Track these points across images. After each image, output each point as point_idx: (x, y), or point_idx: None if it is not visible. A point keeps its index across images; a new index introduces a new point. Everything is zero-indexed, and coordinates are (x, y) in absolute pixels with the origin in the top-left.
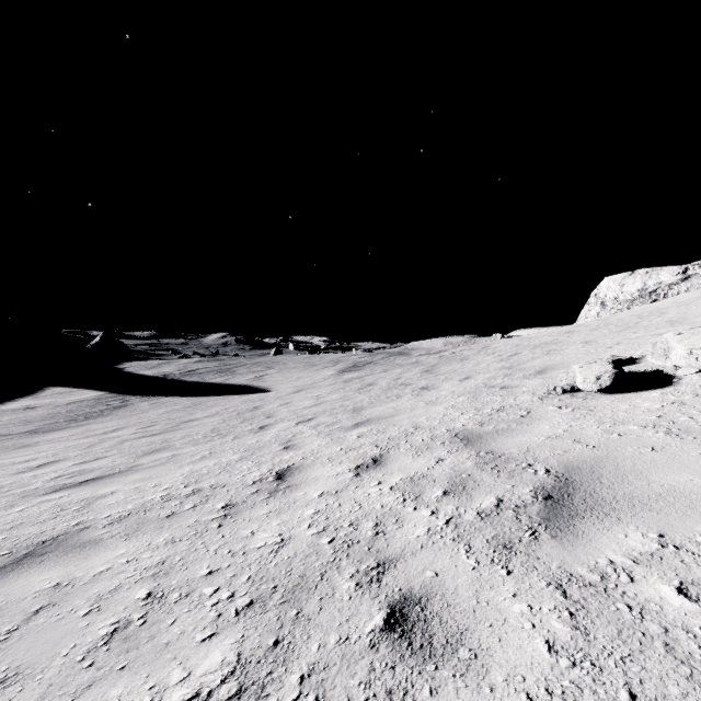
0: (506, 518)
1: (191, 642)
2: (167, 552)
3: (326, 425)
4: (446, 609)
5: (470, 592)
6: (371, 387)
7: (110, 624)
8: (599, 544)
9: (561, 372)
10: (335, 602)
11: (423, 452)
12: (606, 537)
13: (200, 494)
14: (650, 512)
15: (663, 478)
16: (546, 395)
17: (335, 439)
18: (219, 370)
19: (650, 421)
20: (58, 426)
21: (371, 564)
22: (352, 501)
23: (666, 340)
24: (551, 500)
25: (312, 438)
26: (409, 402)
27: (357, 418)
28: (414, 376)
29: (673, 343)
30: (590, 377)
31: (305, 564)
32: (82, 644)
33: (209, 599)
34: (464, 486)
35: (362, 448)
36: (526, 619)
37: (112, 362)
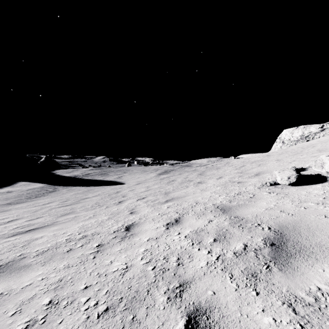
0: (250, 257)
1: None
2: (64, 273)
3: (152, 201)
4: (222, 319)
5: (235, 306)
6: (173, 182)
7: (24, 322)
8: (309, 276)
9: (267, 175)
10: (155, 311)
11: (201, 216)
12: (311, 271)
13: (86, 238)
14: None
15: None
16: (261, 186)
17: (156, 209)
18: (101, 174)
19: (319, 200)
20: (21, 201)
21: (176, 284)
22: (164, 243)
23: (322, 158)
24: (274, 245)
25: (144, 208)
26: (192, 189)
27: (167, 198)
28: (194, 176)
29: (325, 160)
30: (285, 177)
31: (138, 283)
32: None
33: (83, 306)
34: (225, 236)
35: (169, 213)
36: None
37: (50, 169)
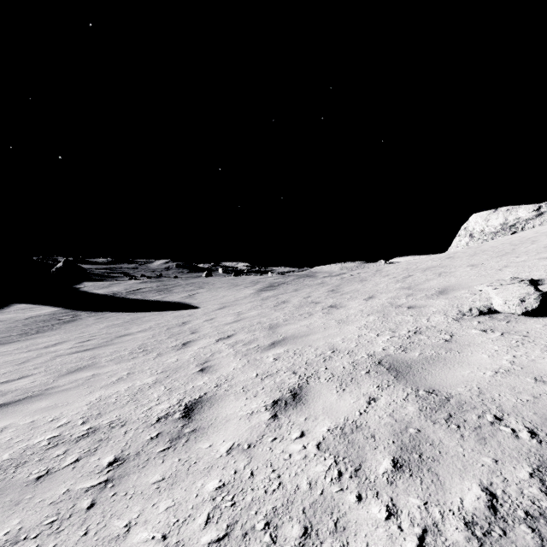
0: None
1: None
2: None
3: (244, 343)
4: None
5: None
6: (285, 304)
7: None
8: None
9: (464, 293)
10: None
11: (348, 386)
12: None
13: (93, 437)
14: None
15: None
16: (460, 317)
17: (251, 361)
18: (159, 289)
19: None
20: (9, 340)
21: None
22: (268, 467)
23: None
24: None
25: (229, 359)
26: (321, 320)
27: (273, 337)
28: (322, 295)
29: None
30: (512, 299)
31: None
32: None
33: None
34: (420, 454)
35: (278, 375)
36: None
37: (72, 282)
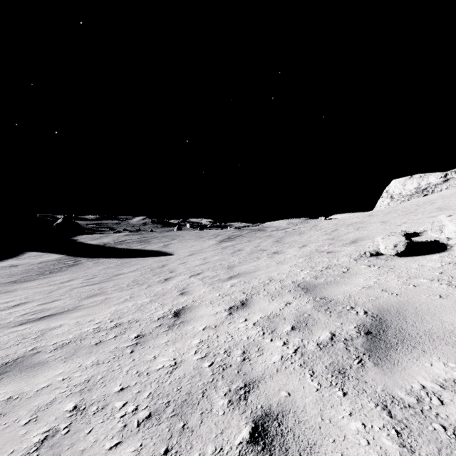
0: (339, 349)
1: (101, 450)
2: (92, 372)
3: (210, 278)
4: (297, 425)
5: (315, 410)
6: (240, 252)
7: (42, 433)
8: (412, 372)
9: (368, 242)
10: (212, 417)
11: (276, 298)
12: (416, 365)
13: (121, 327)
14: (446, 345)
15: (451, 318)
16: (358, 258)
17: (215, 288)
18: (140, 241)
19: (434, 276)
20: (31, 278)
21: (240, 384)
22: (226, 333)
23: (440, 220)
24: (371, 334)
25: (200, 287)
26: (265, 262)
27: (230, 273)
28: (268, 244)
29: (445, 222)
30: (390, 245)
31: (191, 383)
32: (19, 450)
33: (119, 412)
34: (306, 323)
35: (233, 294)
36: (361, 436)
37: (69, 235)
